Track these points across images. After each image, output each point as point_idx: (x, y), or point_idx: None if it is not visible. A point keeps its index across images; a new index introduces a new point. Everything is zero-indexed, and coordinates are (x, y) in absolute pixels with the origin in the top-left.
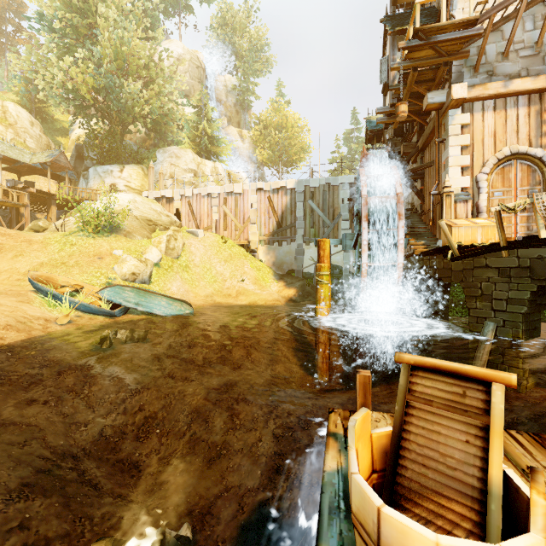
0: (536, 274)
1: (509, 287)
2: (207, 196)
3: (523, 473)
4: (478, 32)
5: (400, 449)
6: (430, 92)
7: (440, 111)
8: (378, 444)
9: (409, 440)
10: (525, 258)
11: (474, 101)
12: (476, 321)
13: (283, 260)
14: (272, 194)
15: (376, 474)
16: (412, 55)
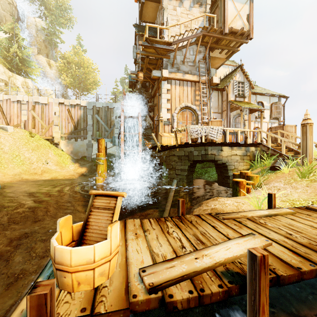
0: (189, 158)
1: (181, 164)
2: (17, 102)
3: (144, 232)
4: (172, 49)
5: (85, 229)
6: (154, 70)
7: (159, 80)
8: (76, 229)
9: (89, 224)
10: (186, 151)
11: (172, 80)
12: (170, 179)
13: (78, 150)
14: (70, 108)
15: (75, 242)
16: (146, 49)
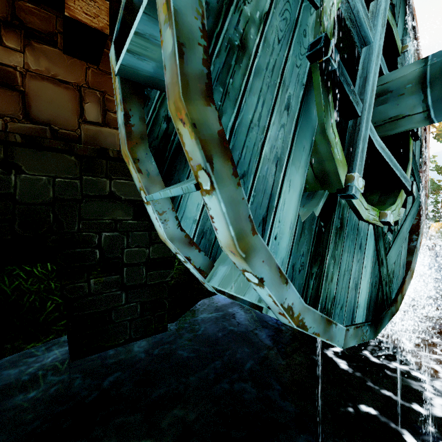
0: None
1: None
2: None
3: None
4: None
5: None
6: None
7: None
8: None
9: None
10: None
11: None
12: None
13: None
14: None
15: None
16: None
